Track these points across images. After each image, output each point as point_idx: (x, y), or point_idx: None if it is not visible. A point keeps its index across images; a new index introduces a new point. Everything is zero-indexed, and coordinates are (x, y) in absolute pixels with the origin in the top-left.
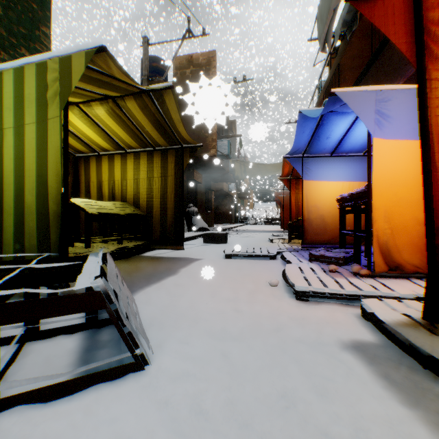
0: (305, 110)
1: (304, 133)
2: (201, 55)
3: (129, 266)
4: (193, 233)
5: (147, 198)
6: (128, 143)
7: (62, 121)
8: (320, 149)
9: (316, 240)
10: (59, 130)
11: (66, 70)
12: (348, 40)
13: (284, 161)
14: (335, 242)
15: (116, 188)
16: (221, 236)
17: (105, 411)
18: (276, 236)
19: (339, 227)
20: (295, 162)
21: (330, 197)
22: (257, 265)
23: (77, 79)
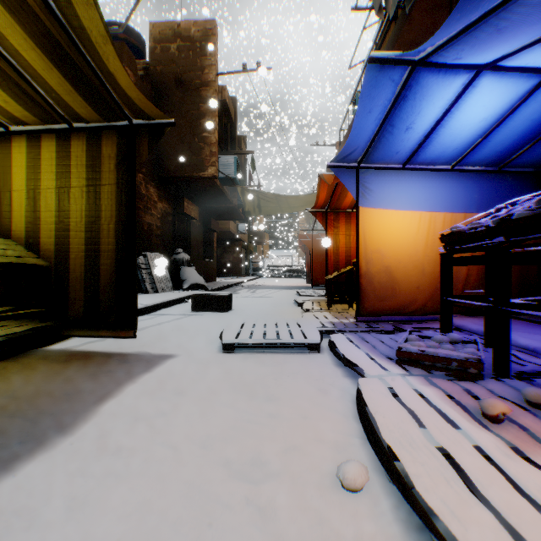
0: (383, 55)
1: (370, 114)
2: (193, 24)
3: None
4: (179, 293)
5: (57, 230)
6: (2, 103)
7: None
8: (390, 152)
9: (380, 308)
10: None
11: None
12: (407, 13)
13: (320, 182)
14: (408, 311)
15: None
16: (222, 301)
17: None
18: (305, 298)
19: (441, 290)
20: (346, 175)
21: (402, 236)
22: (288, 374)
23: None
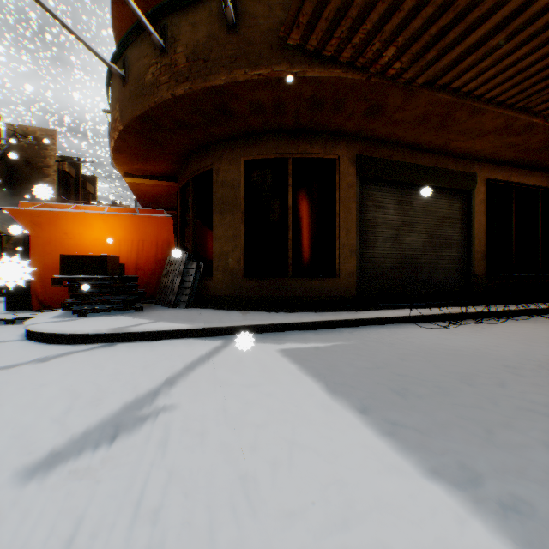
0: None
1: None
2: (40, 129)
3: None
4: None
5: None
6: None
7: None
8: None
9: None
10: None
11: None
12: None
13: None
14: None
15: None
16: None
17: None
18: None
19: None
20: None
21: None
22: None
23: None
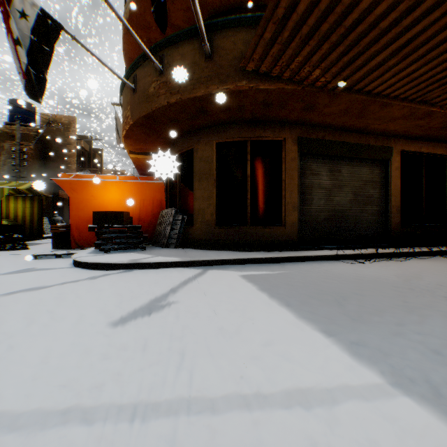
0: None
1: None
2: (64, 116)
3: (16, 244)
4: None
5: (23, 217)
6: (13, 193)
7: (2, 203)
8: None
9: None
10: (1, 205)
11: (3, 191)
12: None
13: None
14: None
15: (4, 211)
16: None
17: (24, 250)
18: None
19: None
20: None
21: None
22: None
23: (7, 194)
